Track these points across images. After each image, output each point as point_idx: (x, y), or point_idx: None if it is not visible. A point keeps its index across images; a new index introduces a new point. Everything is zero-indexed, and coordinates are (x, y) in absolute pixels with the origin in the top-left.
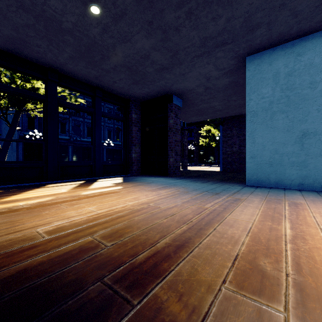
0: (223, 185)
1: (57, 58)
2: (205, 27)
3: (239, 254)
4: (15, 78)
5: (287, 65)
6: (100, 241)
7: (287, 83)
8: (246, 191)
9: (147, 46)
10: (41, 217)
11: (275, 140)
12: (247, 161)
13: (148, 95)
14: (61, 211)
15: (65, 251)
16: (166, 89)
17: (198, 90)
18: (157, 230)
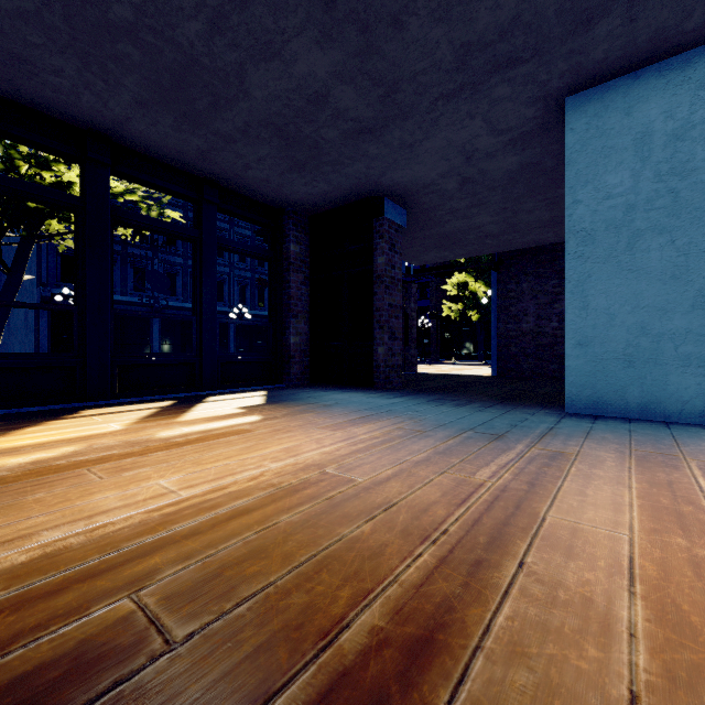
0: (510, 413)
1: (106, 105)
2: (467, 16)
3: (639, 696)
4: (15, 160)
5: (671, 114)
6: (155, 617)
7: (672, 159)
8: (573, 431)
9: (321, 70)
10: (14, 514)
11: (640, 300)
12: (569, 354)
13: (326, 199)
14: (80, 490)
15: (17, 672)
16: (368, 185)
17: (445, 187)
18: (342, 569)
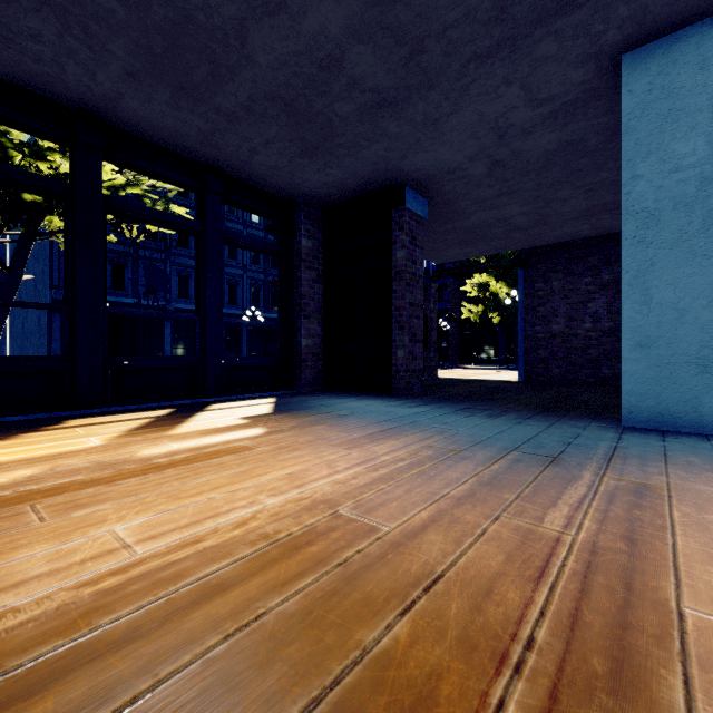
0: (556, 427)
1: (94, 78)
2: None
3: None
4: (9, 150)
5: None
6: None
7: None
8: (644, 452)
9: (335, 26)
10: None
11: None
12: (626, 357)
13: (340, 188)
14: (3, 542)
15: None
16: (387, 171)
17: (473, 172)
18: None
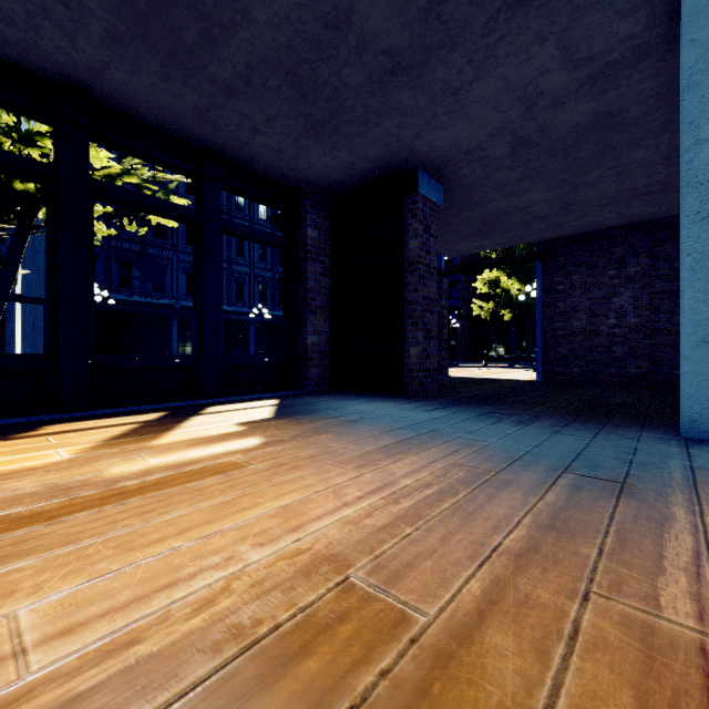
0: (603, 438)
1: (74, 44)
2: None
3: None
4: None
5: None
6: None
7: None
8: None
9: None
10: None
11: None
12: (687, 356)
13: (348, 173)
14: None
15: None
16: (399, 152)
17: (494, 152)
18: None
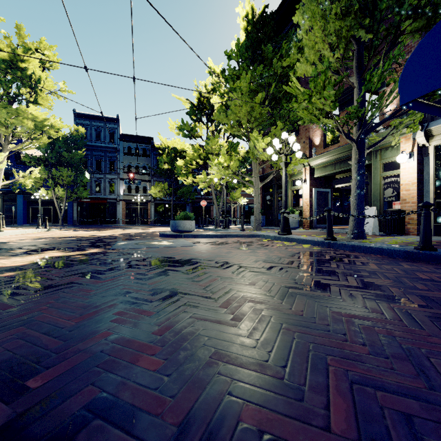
0: None
1: None
2: None
3: None
4: None
5: None
6: None
7: None
8: None
9: None
10: None
11: None
12: None
13: None
14: None
15: None
16: None
17: None
18: None
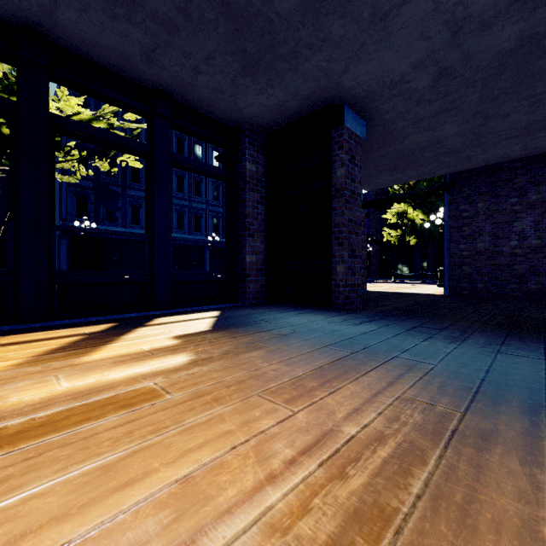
0: None
1: None
2: None
3: None
4: None
5: None
6: None
7: None
8: None
9: None
10: None
11: None
12: None
13: (282, 112)
14: None
15: None
16: (327, 88)
17: (415, 85)
18: None
